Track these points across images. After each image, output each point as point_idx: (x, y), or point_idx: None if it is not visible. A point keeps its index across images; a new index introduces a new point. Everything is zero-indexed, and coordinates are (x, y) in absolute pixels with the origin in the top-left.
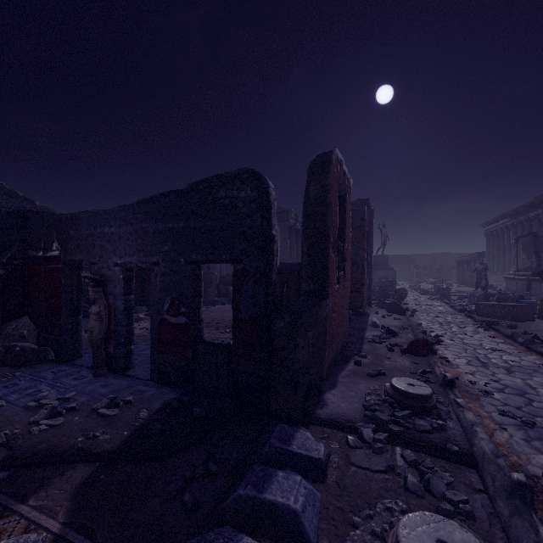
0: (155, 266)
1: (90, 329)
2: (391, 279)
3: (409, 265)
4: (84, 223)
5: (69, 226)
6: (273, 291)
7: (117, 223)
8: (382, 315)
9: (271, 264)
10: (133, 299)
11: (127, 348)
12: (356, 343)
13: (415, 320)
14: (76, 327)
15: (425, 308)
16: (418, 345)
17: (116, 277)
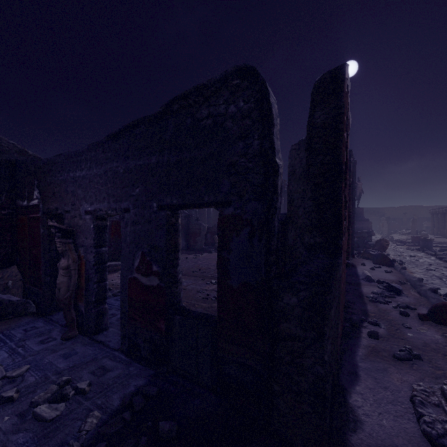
0: (125, 214)
1: (57, 286)
2: (369, 230)
3: (379, 217)
4: (58, 168)
5: (47, 172)
6: (276, 246)
7: (87, 165)
8: (369, 266)
9: (275, 207)
10: (106, 251)
11: (99, 307)
12: (357, 302)
13: (410, 273)
14: (56, 279)
15: (410, 259)
16: (446, 312)
17: (87, 226)
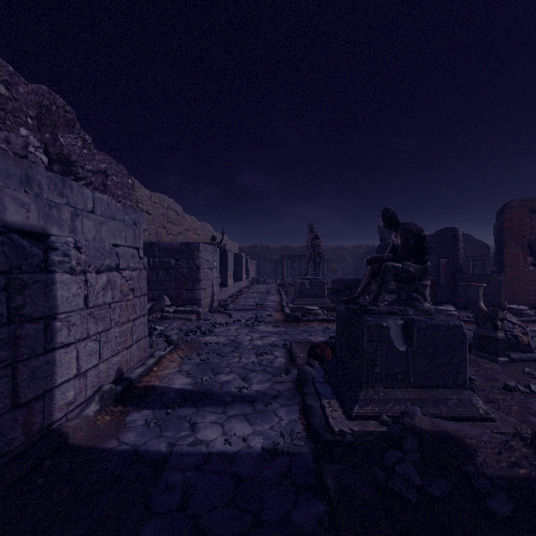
0: None
1: None
2: None
3: None
4: None
5: None
6: (459, 268)
7: None
8: None
9: (457, 258)
10: None
11: None
12: None
13: None
14: None
15: None
16: None
17: None
